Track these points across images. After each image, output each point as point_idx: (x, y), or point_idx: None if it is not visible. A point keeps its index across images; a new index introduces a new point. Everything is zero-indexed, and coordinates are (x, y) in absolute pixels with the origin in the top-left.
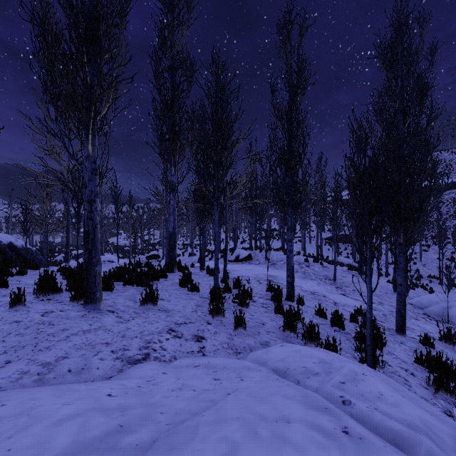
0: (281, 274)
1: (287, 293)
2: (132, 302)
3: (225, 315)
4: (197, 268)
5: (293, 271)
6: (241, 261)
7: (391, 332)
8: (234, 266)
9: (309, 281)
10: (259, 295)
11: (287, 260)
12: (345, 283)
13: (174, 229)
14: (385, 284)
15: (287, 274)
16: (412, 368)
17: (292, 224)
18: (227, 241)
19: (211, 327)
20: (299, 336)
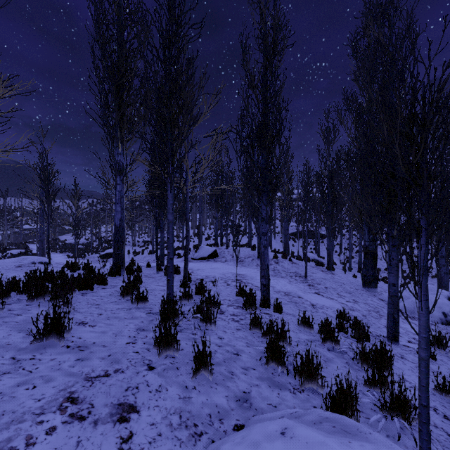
0: (250, 272)
1: (261, 298)
2: (23, 335)
3: (181, 344)
4: (153, 268)
5: (268, 270)
6: (206, 258)
7: (382, 340)
8: (198, 265)
9: (280, 279)
10: (228, 302)
11: (261, 258)
12: (316, 280)
13: (122, 222)
14: (352, 279)
15: (261, 275)
16: (439, 404)
17: (267, 213)
18: (188, 235)
19: (154, 376)
20: (289, 370)
